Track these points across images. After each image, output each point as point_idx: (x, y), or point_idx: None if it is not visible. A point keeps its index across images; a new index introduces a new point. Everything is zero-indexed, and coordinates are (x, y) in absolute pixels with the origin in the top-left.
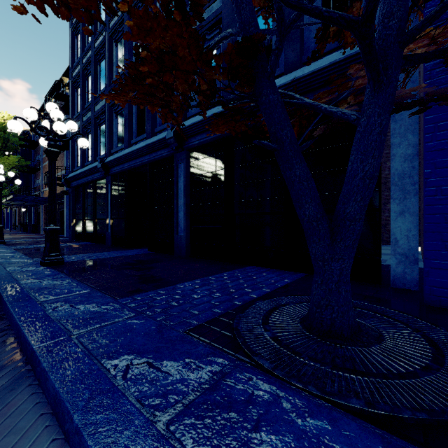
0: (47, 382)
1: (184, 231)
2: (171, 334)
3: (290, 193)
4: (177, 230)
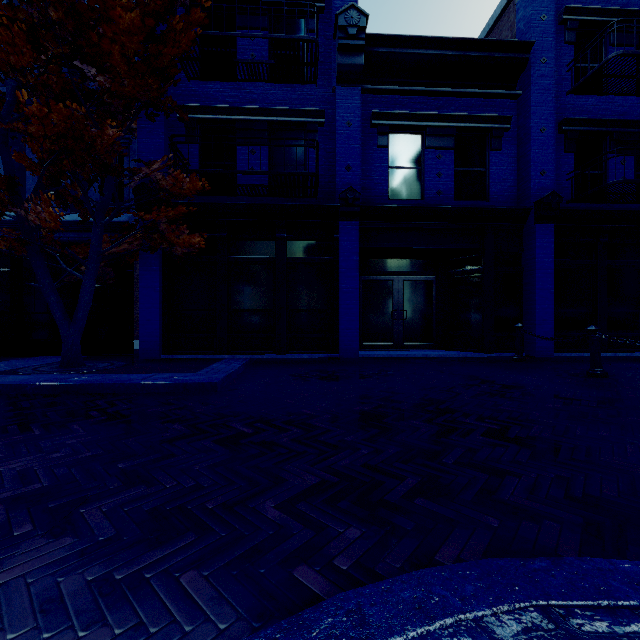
0: None
1: None
2: None
3: (50, 307)
4: None
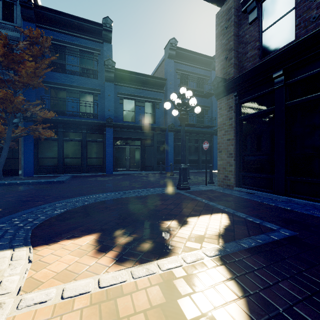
0: None
1: None
2: None
3: None
4: None
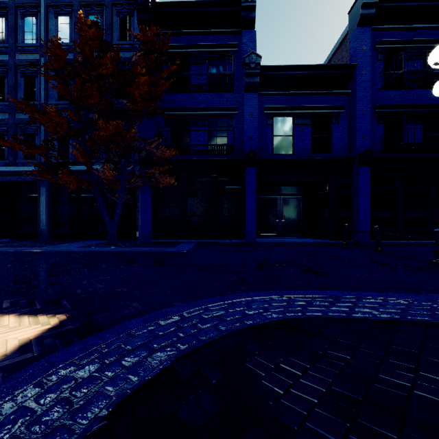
0: (51, 252)
1: (46, 226)
2: (72, 248)
3: (103, 215)
4: (40, 225)
